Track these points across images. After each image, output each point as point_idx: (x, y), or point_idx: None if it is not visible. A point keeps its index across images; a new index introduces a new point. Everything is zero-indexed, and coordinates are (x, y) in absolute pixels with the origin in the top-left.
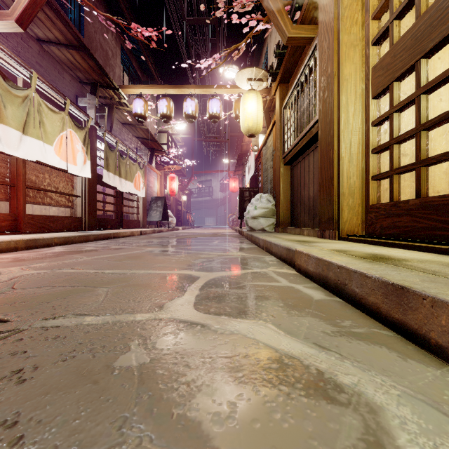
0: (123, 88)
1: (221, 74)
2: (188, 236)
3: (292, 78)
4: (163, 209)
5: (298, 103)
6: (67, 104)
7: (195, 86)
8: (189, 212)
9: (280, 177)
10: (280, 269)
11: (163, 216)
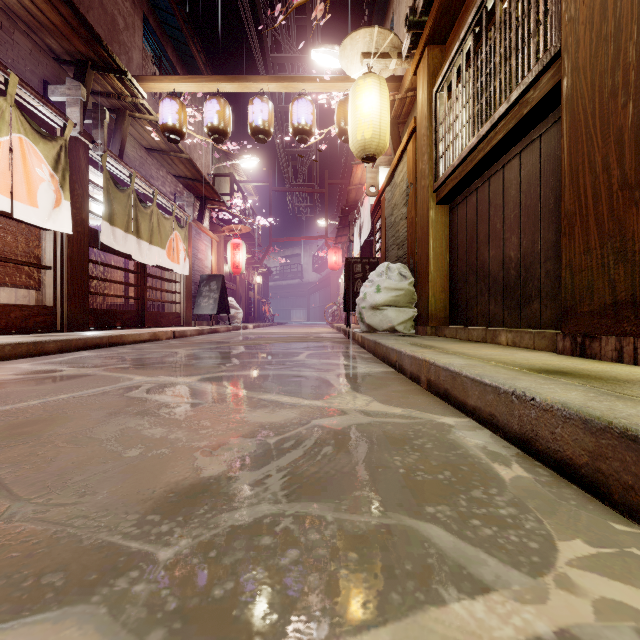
0: (142, 82)
1: (313, 14)
2: (255, 340)
3: (456, 26)
4: (221, 295)
5: (479, 58)
6: (12, 85)
7: (268, 78)
8: (265, 301)
9: (430, 227)
10: (637, 574)
11: (220, 306)
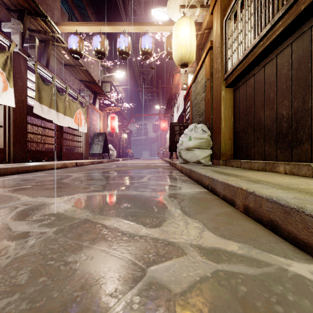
0: (58, 25)
1: None
2: (120, 167)
3: None
4: (104, 143)
5: None
6: None
7: (128, 23)
8: (129, 146)
9: (221, 101)
10: None
11: (104, 149)
